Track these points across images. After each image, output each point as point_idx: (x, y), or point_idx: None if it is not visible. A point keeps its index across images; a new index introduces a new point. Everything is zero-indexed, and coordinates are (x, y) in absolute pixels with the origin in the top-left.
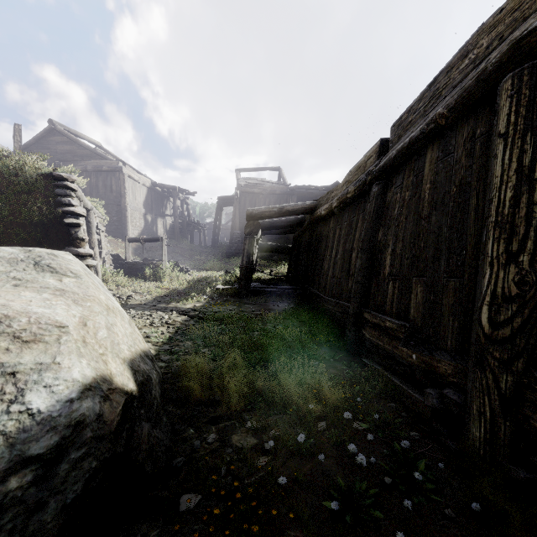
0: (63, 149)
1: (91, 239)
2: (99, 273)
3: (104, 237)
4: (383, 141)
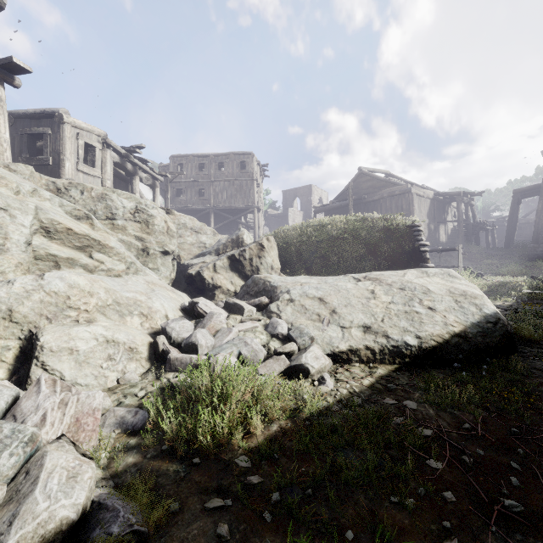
0: (366, 186)
1: None
2: None
3: None
4: None
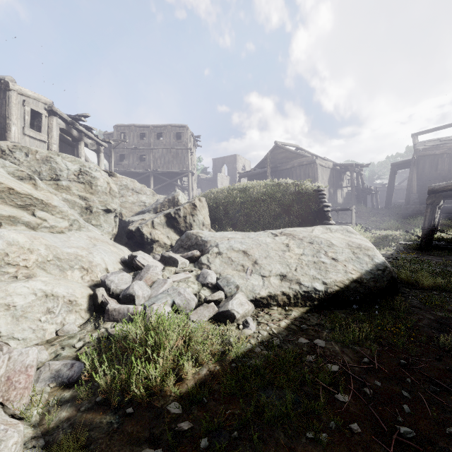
0: (281, 157)
1: None
2: None
3: None
4: None
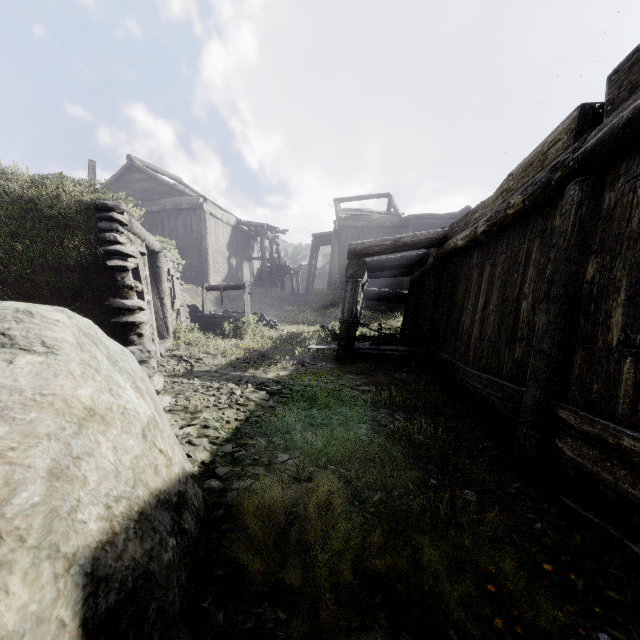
0: (141, 188)
1: (161, 288)
2: (169, 329)
3: (179, 284)
4: (585, 109)
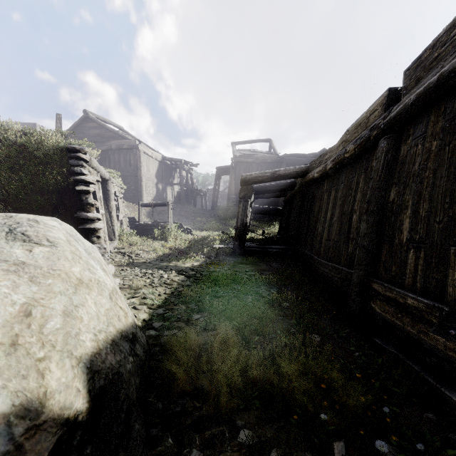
0: (94, 133)
1: (110, 205)
2: (116, 234)
3: (122, 202)
4: (392, 91)
